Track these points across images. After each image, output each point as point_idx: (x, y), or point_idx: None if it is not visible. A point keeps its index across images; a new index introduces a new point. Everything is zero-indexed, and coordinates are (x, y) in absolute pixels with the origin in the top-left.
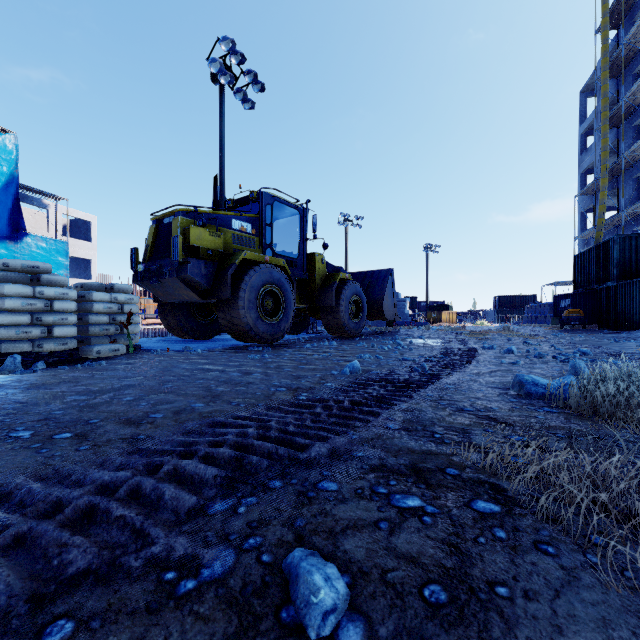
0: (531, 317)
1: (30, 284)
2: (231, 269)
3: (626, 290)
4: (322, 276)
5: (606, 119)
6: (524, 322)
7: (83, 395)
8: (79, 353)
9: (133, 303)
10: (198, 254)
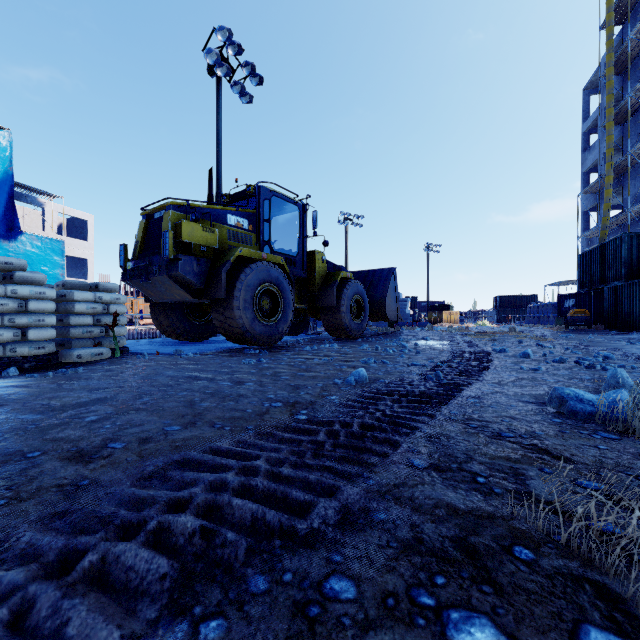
0: (534, 317)
1: (3, 282)
2: (225, 267)
3: (634, 290)
4: (322, 275)
5: (611, 116)
6: (526, 322)
7: (38, 413)
8: (58, 357)
9: (120, 303)
10: (190, 251)
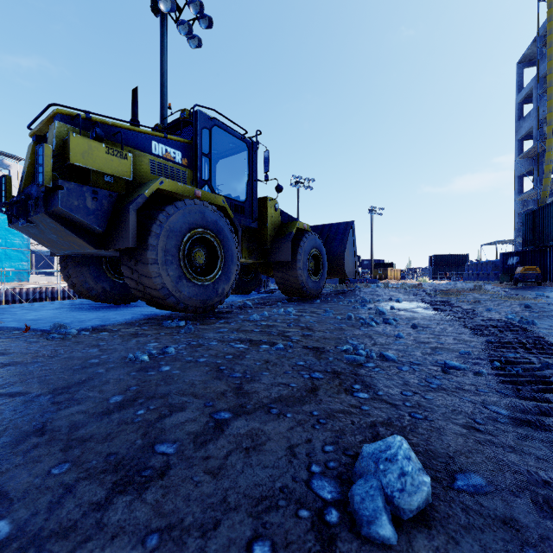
0: (472, 274)
1: None
2: (136, 202)
3: None
4: (275, 226)
5: (552, 81)
6: (464, 279)
7: None
8: None
9: None
10: (88, 180)
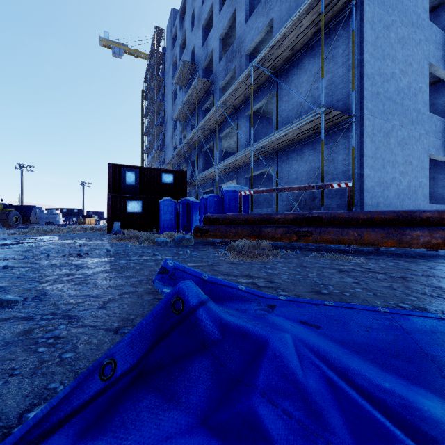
0: None
1: None
2: None
3: None
4: (1, 209)
5: (143, 152)
6: None
7: None
8: None
9: None
10: None
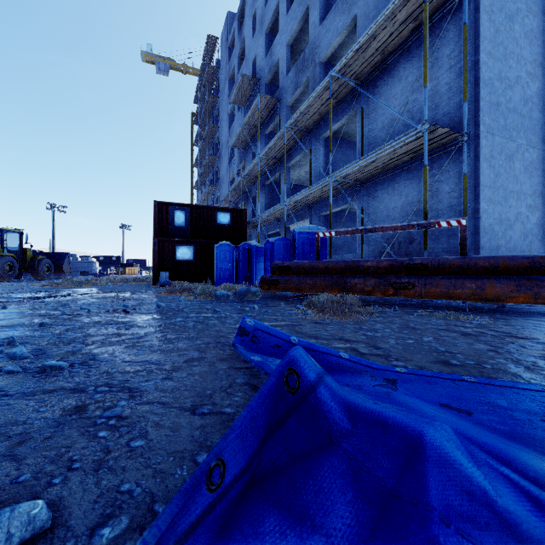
0: None
1: None
2: None
3: None
4: (31, 257)
5: (192, 188)
6: None
7: None
8: None
9: None
10: None
